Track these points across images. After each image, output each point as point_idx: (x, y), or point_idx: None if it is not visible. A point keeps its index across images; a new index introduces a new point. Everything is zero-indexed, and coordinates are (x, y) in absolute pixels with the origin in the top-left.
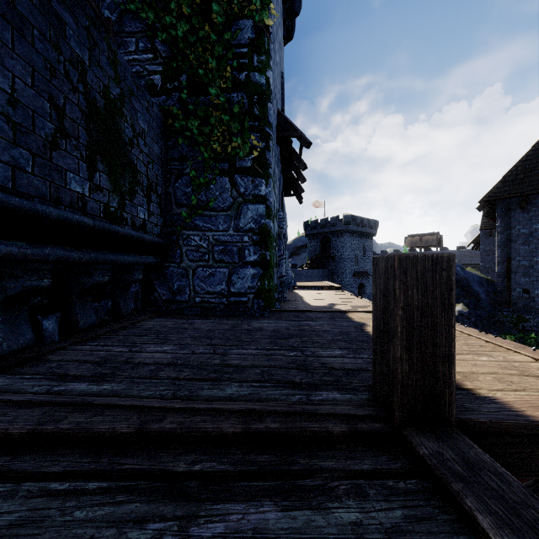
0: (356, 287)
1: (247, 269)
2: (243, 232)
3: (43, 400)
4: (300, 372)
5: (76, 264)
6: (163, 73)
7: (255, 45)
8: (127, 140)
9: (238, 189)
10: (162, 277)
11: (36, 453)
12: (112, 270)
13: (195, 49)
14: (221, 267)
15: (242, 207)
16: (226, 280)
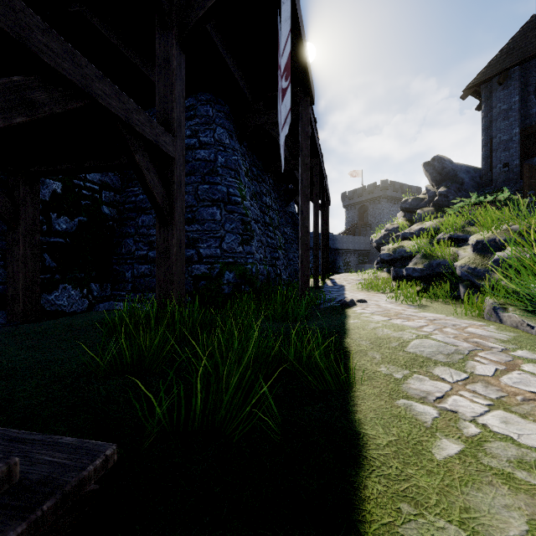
0: None
1: None
2: None
3: None
4: None
5: None
6: None
7: None
8: None
9: None
10: None
11: None
12: None
13: None
14: None
15: None
16: None
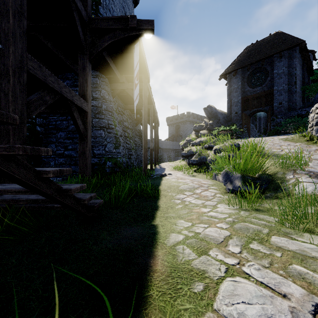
0: None
1: None
2: None
3: None
4: None
5: None
6: None
7: None
8: None
9: None
10: None
11: None
12: None
13: None
14: None
15: None
16: None
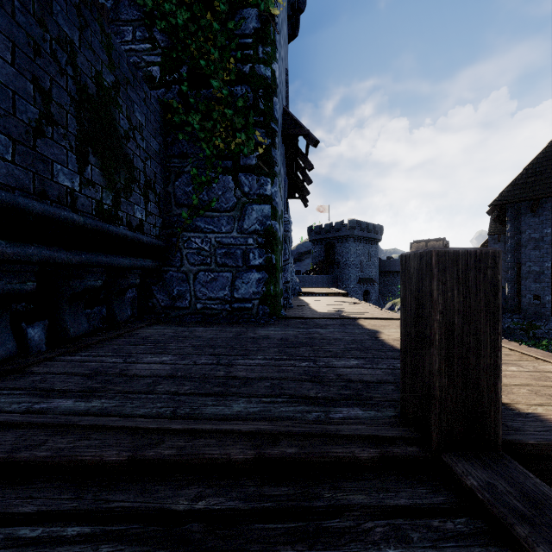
0: (361, 294)
1: (251, 274)
2: (248, 233)
3: (20, 421)
4: (314, 385)
5: (64, 265)
6: (162, 64)
7: (260, 36)
8: (122, 132)
9: (242, 189)
10: (160, 282)
11: (6, 487)
12: (106, 274)
13: (196, 38)
14: (224, 271)
15: (246, 207)
16: (229, 285)
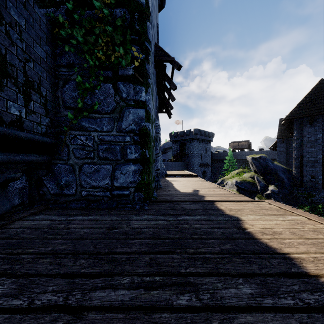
0: (201, 173)
1: (128, 166)
2: (125, 132)
3: None
4: None
5: None
6: None
7: None
8: None
9: (121, 95)
10: (50, 173)
11: None
12: None
13: None
14: (105, 164)
15: (124, 111)
16: (109, 175)
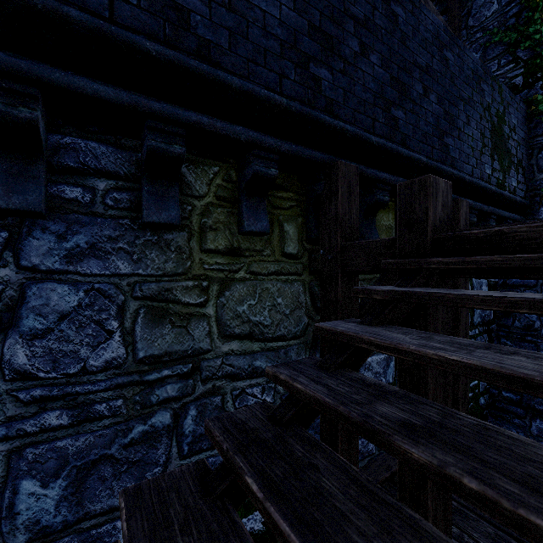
0: None
1: None
2: None
3: None
4: None
5: (483, 213)
6: (524, 73)
7: None
8: (506, 136)
9: None
10: None
11: None
12: None
13: None
14: None
15: None
16: None
